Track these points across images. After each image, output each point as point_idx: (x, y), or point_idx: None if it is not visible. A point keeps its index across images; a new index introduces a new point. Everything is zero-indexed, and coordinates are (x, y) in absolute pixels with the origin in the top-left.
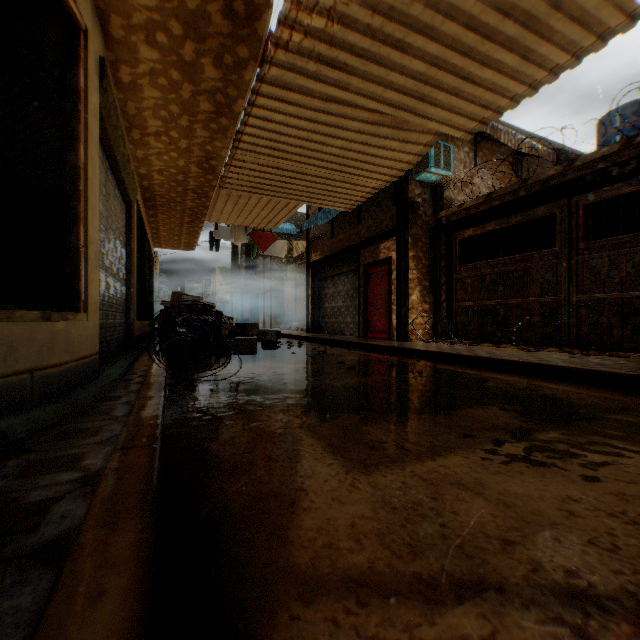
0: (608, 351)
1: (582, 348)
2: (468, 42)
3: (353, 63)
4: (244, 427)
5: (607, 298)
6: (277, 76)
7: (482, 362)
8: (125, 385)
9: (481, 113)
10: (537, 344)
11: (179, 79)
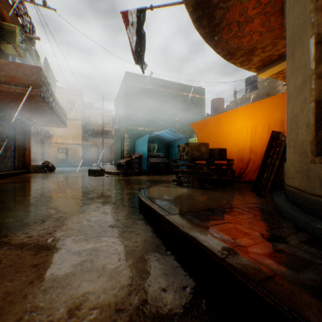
0: None
1: None
2: None
3: None
4: None
5: None
6: None
7: None
8: None
9: None
10: None
11: None
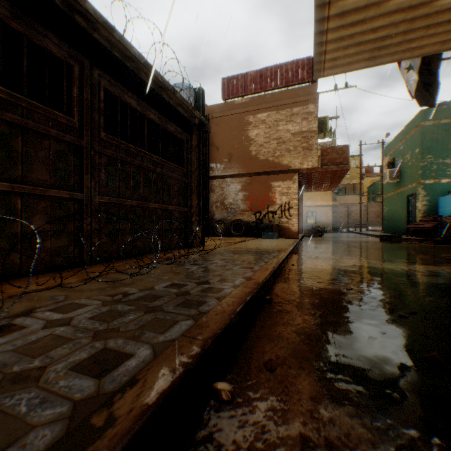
0: (125, 258)
1: (105, 261)
2: (421, 23)
3: None
4: None
5: (123, 204)
6: None
7: (264, 289)
8: None
9: (343, 8)
10: (46, 269)
11: None
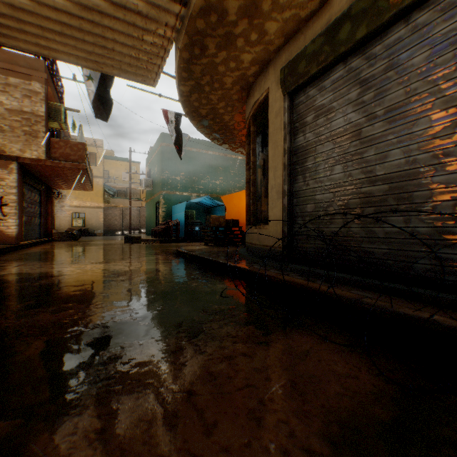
0: None
1: None
2: (28, 17)
3: (108, 10)
4: (191, 274)
5: None
6: (173, 5)
7: None
8: (268, 268)
9: None
10: None
11: (266, 2)
